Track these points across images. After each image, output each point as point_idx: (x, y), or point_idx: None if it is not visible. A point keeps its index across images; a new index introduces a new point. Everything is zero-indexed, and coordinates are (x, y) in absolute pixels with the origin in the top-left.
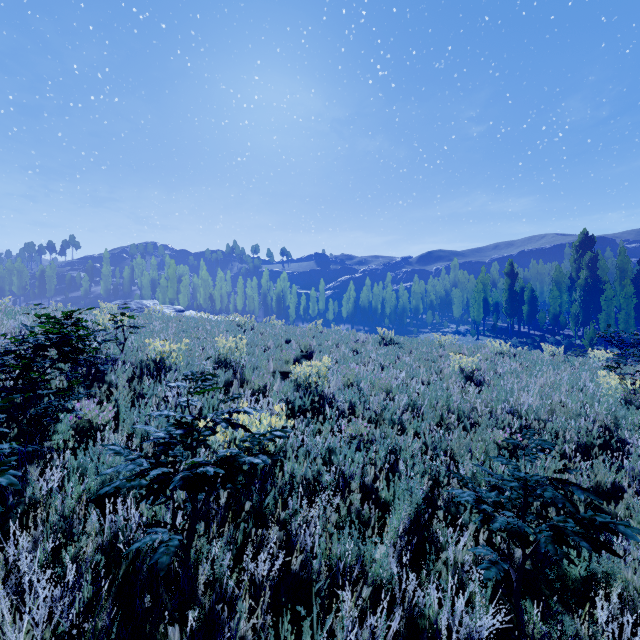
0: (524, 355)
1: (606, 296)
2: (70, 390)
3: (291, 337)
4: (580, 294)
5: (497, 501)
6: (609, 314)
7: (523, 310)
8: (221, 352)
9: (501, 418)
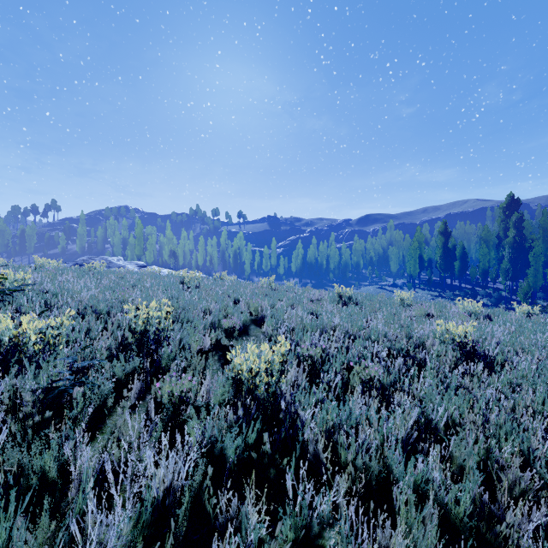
0: (500, 316)
1: (534, 253)
2: None
3: (240, 296)
4: (509, 251)
5: None
6: (537, 269)
7: (455, 265)
8: (133, 325)
9: None
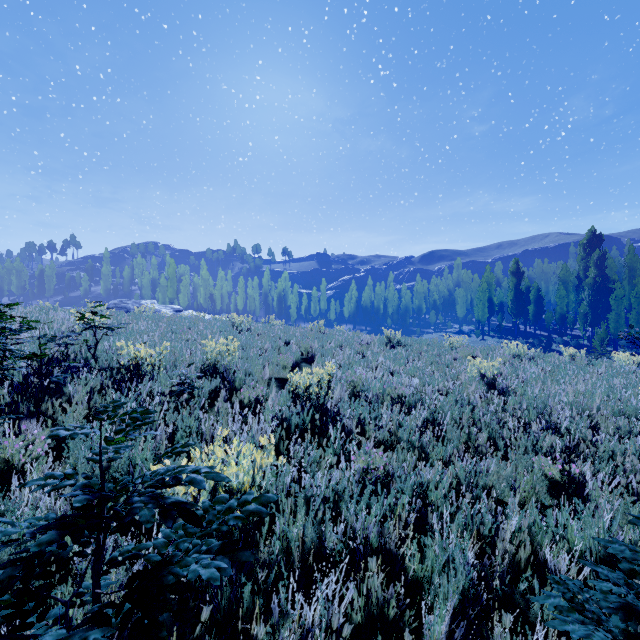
0: (543, 358)
1: (616, 295)
2: (10, 407)
3: (290, 338)
4: (588, 293)
5: (629, 631)
6: (619, 314)
7: (529, 310)
8: (209, 356)
9: (542, 439)
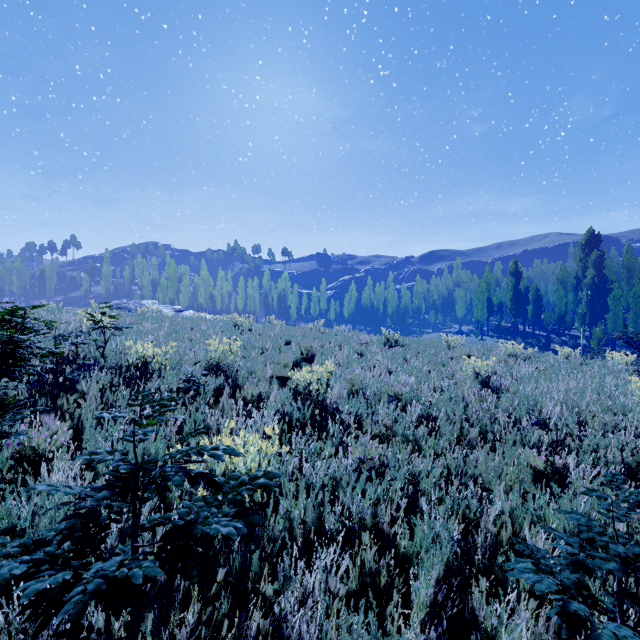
0: (538, 357)
1: (614, 296)
2: (29, 402)
3: (291, 338)
4: (587, 294)
5: (579, 583)
6: (617, 314)
7: (528, 310)
8: (213, 355)
9: (530, 433)
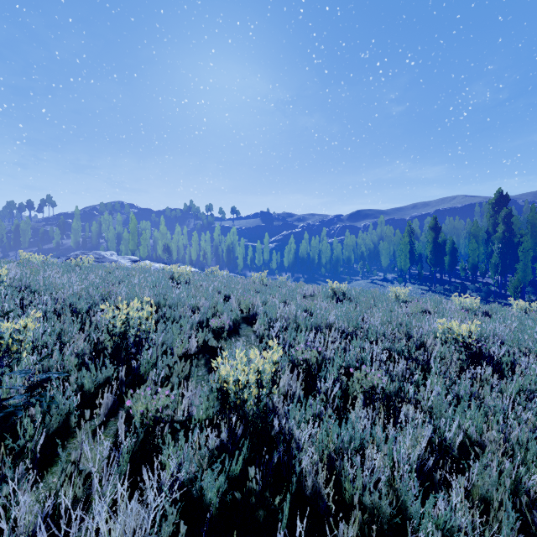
0: (498, 312)
1: (523, 248)
2: None
3: (231, 292)
4: (498, 246)
5: None
6: (526, 264)
7: (445, 260)
8: (111, 327)
9: None
